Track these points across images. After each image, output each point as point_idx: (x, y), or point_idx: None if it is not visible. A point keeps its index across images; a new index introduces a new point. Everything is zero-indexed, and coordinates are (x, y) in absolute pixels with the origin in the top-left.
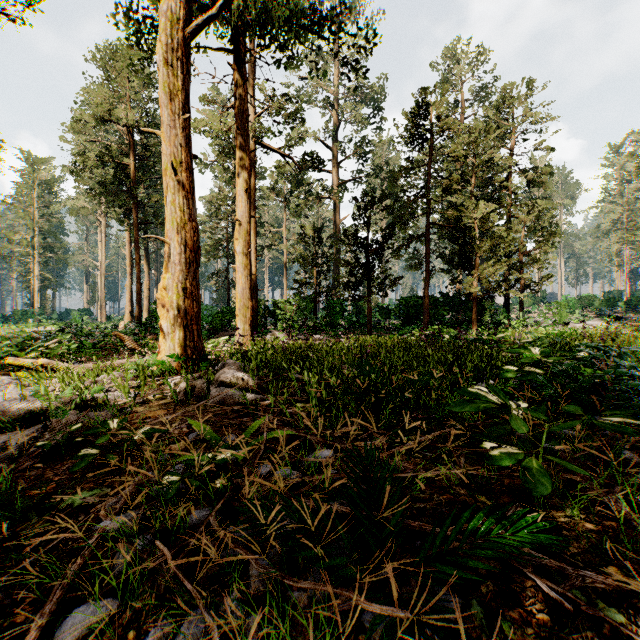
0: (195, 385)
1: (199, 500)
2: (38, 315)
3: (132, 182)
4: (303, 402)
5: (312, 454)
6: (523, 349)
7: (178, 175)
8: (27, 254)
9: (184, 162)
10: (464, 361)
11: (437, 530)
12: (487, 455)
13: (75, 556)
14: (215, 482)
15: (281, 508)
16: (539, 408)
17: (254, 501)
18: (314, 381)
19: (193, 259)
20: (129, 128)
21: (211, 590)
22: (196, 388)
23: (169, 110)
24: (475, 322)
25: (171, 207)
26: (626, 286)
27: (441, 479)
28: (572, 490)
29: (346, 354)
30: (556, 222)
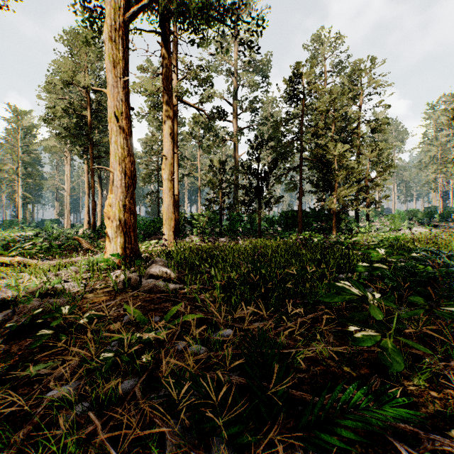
0: (131, 277)
1: (128, 372)
2: (21, 223)
3: (89, 128)
4: (211, 290)
5: (217, 332)
6: (372, 250)
7: (119, 122)
8: (13, 180)
9: (124, 112)
10: (328, 258)
11: (315, 399)
12: (352, 337)
13: (28, 420)
14: (141, 357)
15: (191, 384)
16: (389, 297)
17: (169, 379)
18: (219, 274)
19: (131, 184)
20: (86, 89)
21: (134, 451)
22: (131, 279)
23: (113, 74)
24: (335, 229)
25: (114, 145)
26: (440, 203)
27: (315, 353)
28: (416, 362)
29: (243, 253)
30: (391, 158)
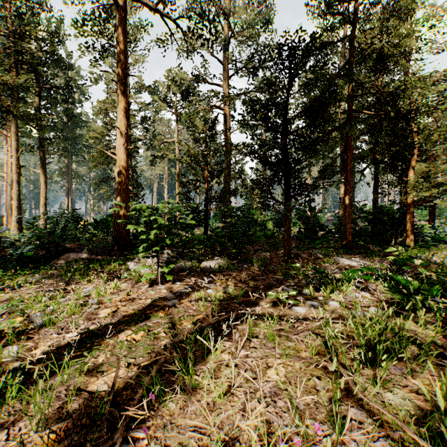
0: None
1: None
2: None
3: None
4: None
5: None
6: None
7: None
8: None
9: None
10: None
11: None
12: None
13: None
14: None
15: None
16: None
17: None
18: None
19: None
20: None
21: None
22: None
23: None
24: (411, 236)
25: None
26: None
27: None
28: None
29: None
30: None
